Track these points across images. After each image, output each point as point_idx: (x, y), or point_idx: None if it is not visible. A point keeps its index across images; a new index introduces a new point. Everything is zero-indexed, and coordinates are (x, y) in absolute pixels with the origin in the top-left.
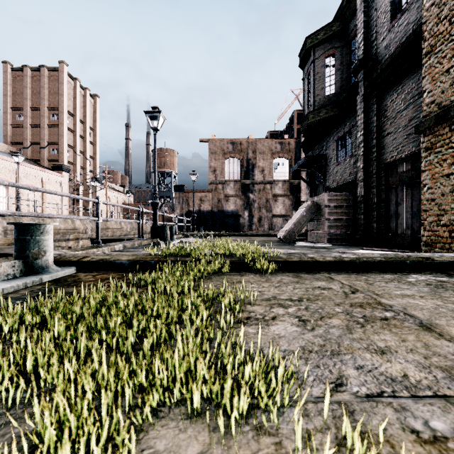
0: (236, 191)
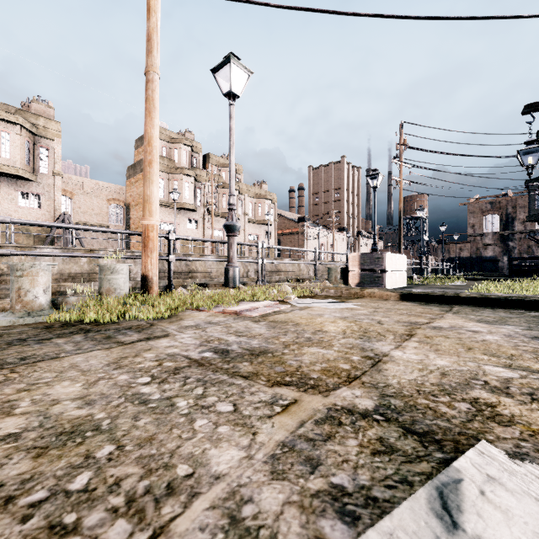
0: (494, 241)
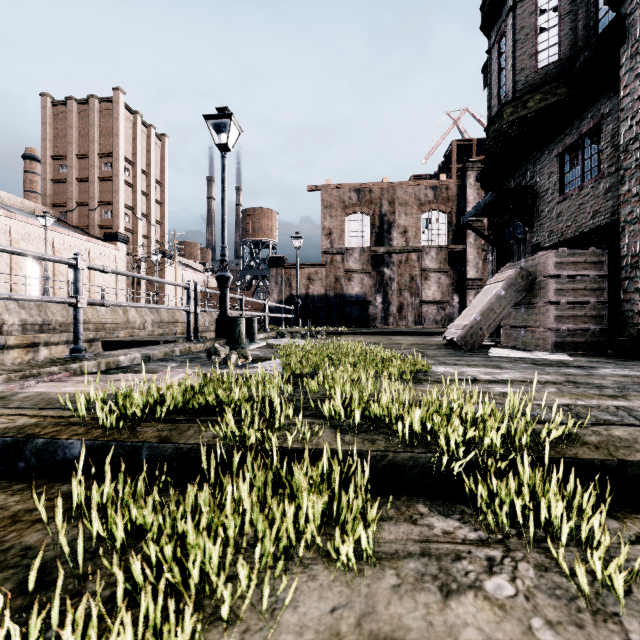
0: (363, 265)
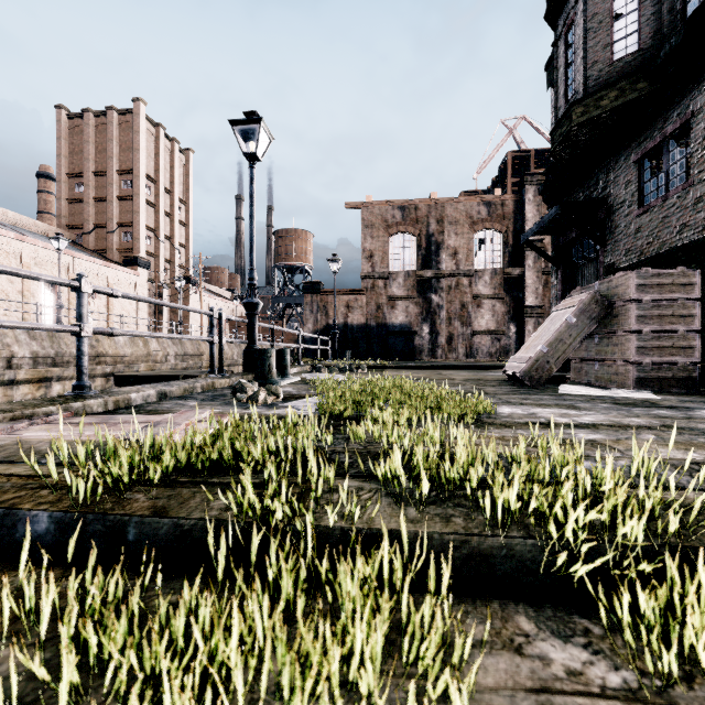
0: (408, 291)
